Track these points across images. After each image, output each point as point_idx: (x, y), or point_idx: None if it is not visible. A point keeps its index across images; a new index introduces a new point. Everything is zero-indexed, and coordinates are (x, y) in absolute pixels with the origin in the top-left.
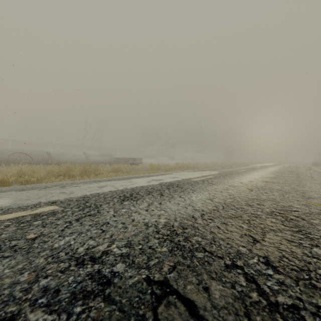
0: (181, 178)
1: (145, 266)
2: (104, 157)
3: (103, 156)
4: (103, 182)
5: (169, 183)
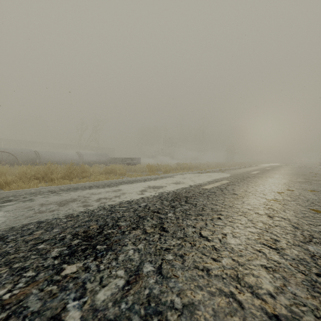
0: (187, 184)
1: None
2: (99, 157)
3: (98, 155)
4: (78, 191)
5: (173, 194)
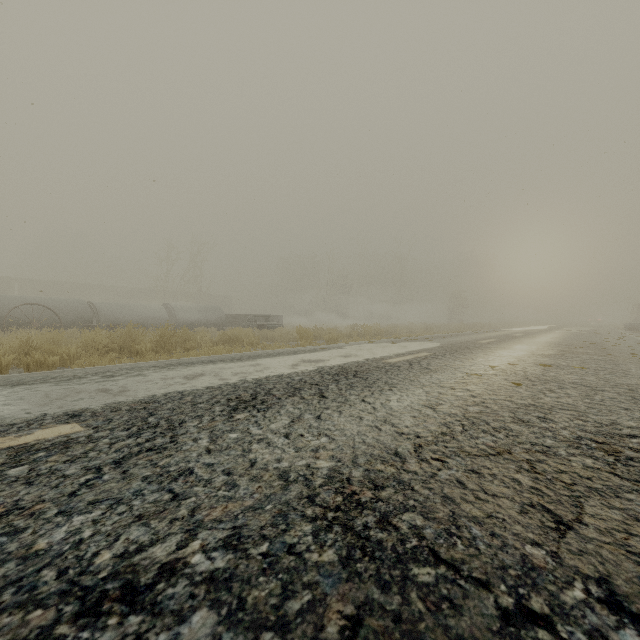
0: (363, 358)
1: (275, 620)
2: (206, 314)
3: (203, 311)
4: (198, 365)
5: (339, 368)
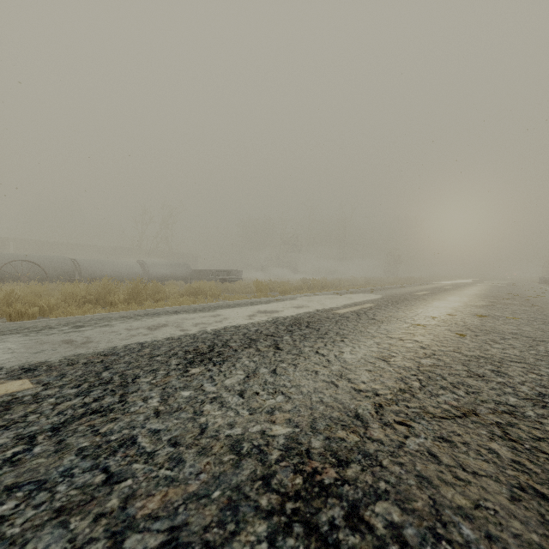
0: (313, 309)
1: None
2: (175, 269)
3: (172, 266)
4: (163, 316)
5: (292, 319)
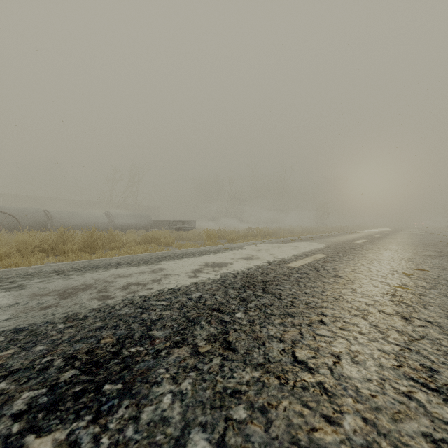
0: (264, 261)
1: None
2: (137, 219)
3: (135, 217)
4: (98, 271)
5: (243, 276)
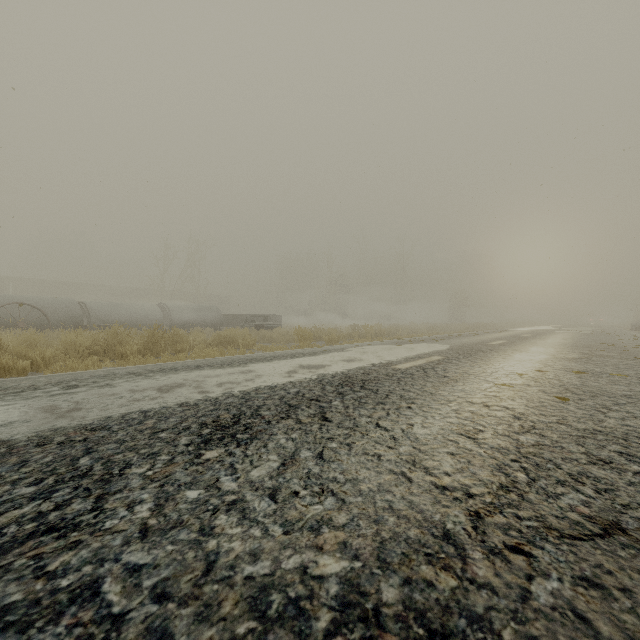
0: (368, 363)
1: None
2: (202, 314)
3: (199, 311)
4: (181, 372)
5: (342, 376)
